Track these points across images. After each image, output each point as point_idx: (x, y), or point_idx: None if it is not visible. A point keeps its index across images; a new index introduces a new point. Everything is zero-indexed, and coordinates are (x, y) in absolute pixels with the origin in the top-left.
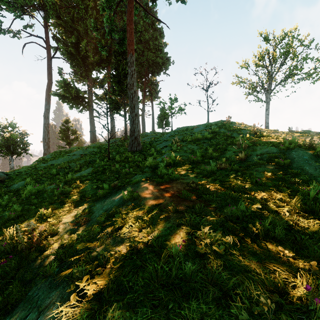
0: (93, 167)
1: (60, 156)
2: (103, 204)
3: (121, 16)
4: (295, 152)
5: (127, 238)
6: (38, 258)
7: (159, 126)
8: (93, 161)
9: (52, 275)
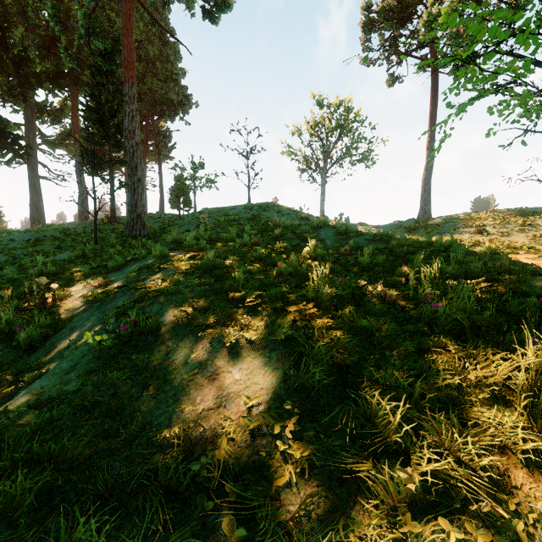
0: (73, 252)
1: None
2: (122, 271)
3: (102, 3)
4: (323, 230)
5: (170, 269)
6: (60, 311)
7: (174, 206)
8: (61, 248)
9: (99, 301)
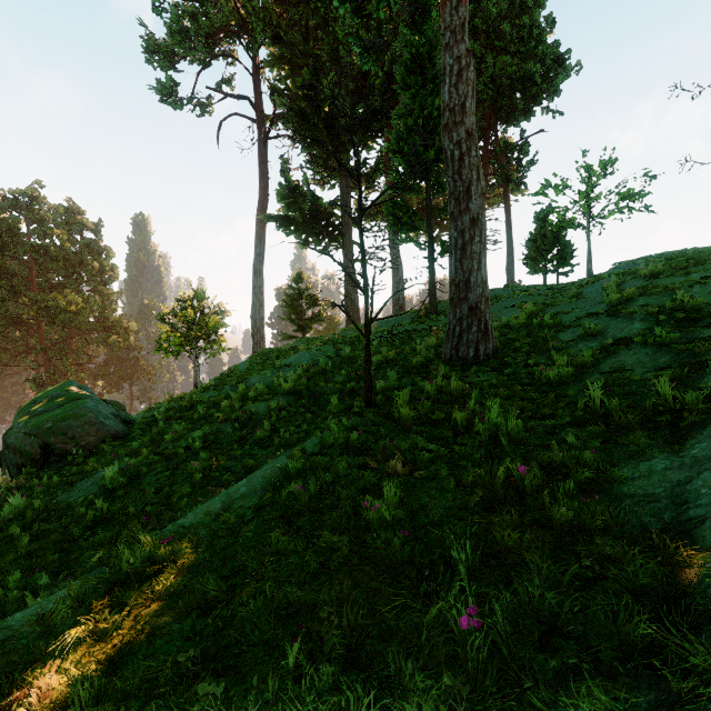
0: (291, 457)
1: (256, 368)
2: None
3: None
4: None
5: None
6: None
7: (534, 268)
8: (323, 396)
9: None
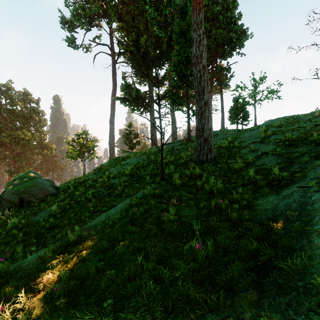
0: (131, 199)
1: (112, 165)
2: None
3: None
4: None
5: None
6: None
7: (232, 122)
8: (143, 176)
9: None
